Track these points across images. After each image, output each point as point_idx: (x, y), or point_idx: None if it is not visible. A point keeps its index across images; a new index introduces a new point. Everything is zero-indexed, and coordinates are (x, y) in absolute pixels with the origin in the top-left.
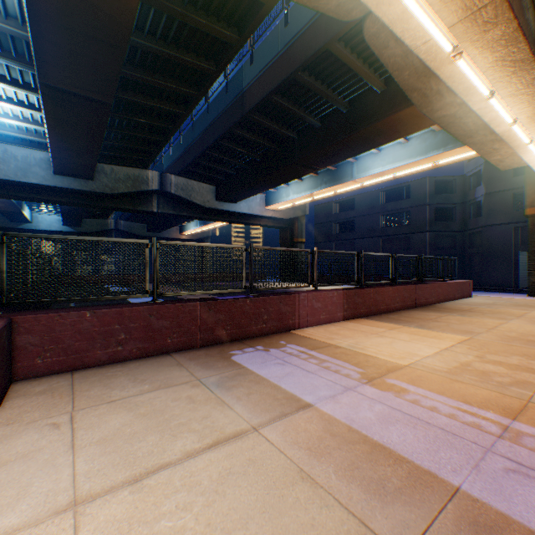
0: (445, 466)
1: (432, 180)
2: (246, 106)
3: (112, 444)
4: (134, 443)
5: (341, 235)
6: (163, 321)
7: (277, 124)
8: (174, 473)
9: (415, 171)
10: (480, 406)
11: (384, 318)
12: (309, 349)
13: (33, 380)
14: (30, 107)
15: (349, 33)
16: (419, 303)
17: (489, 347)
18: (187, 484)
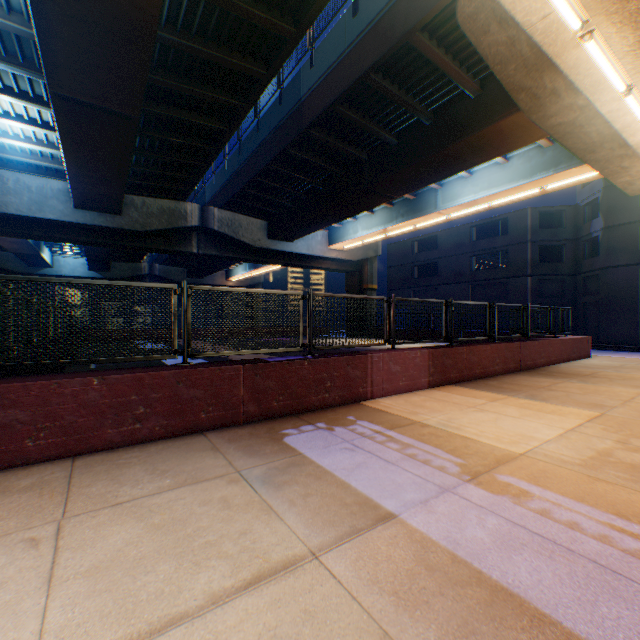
0: (615, 635)
1: (535, 211)
2: (304, 120)
3: (106, 577)
4: (137, 576)
5: (421, 280)
6: (195, 390)
7: (342, 143)
8: (189, 635)
9: (516, 199)
10: None
11: (481, 386)
12: (387, 427)
13: (20, 470)
14: (44, 126)
15: (435, 19)
16: (524, 366)
17: (632, 427)
18: None
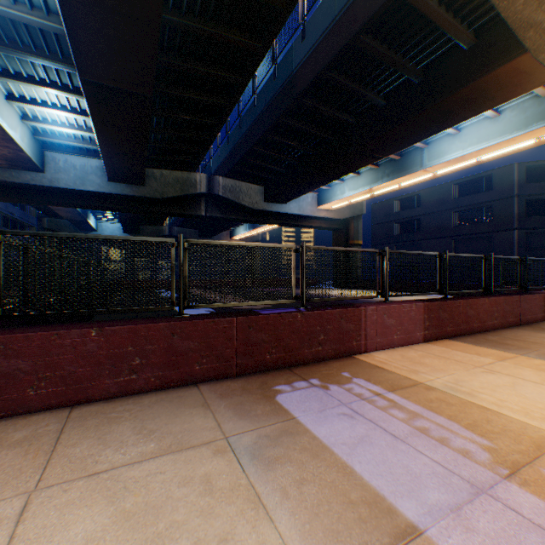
0: None
1: (522, 166)
2: (296, 89)
3: None
4: None
5: (403, 236)
6: (189, 342)
7: (331, 108)
8: None
9: (507, 152)
10: None
11: (481, 341)
12: (386, 388)
13: (20, 418)
14: (82, 113)
15: None
16: (524, 320)
17: None
18: None
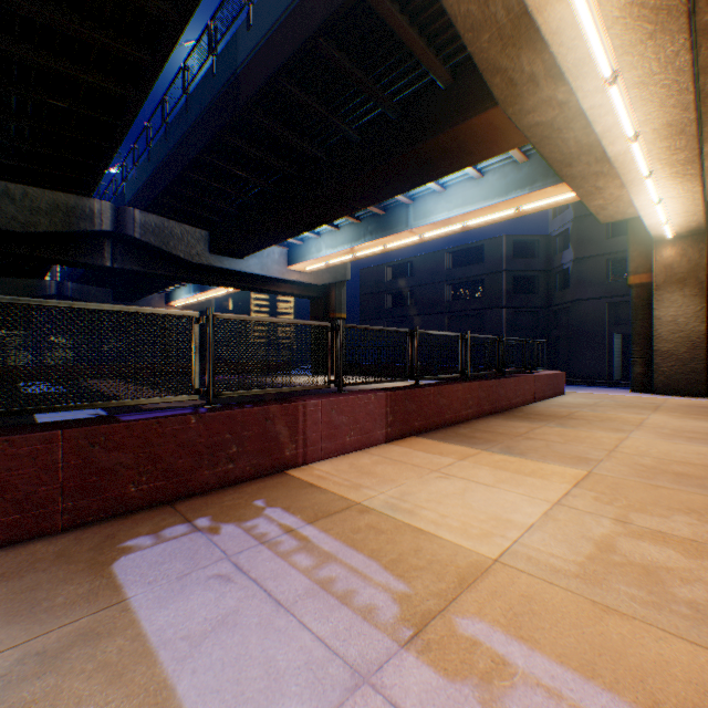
0: None
1: (510, 239)
2: (241, 96)
3: None
4: None
5: (395, 310)
6: None
7: (294, 134)
8: None
9: (491, 220)
10: None
11: (451, 436)
12: (307, 519)
13: None
14: None
15: None
16: (500, 407)
17: (627, 493)
18: None
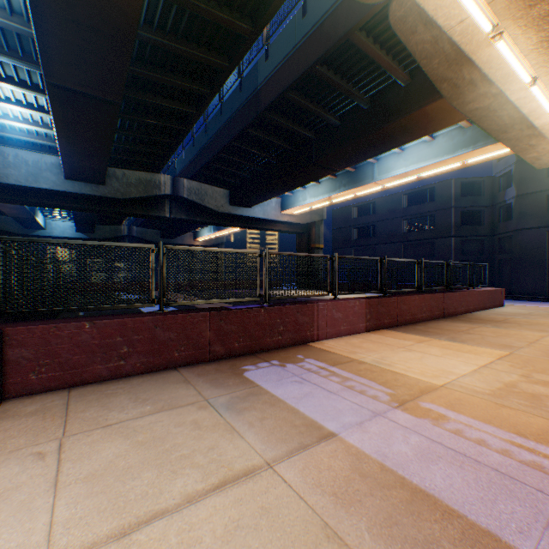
0: (509, 525)
1: (458, 181)
2: (260, 104)
3: (101, 482)
4: (126, 481)
5: (360, 240)
6: (169, 333)
7: (293, 124)
8: (170, 525)
9: (441, 172)
10: (537, 440)
11: (410, 330)
12: (330, 364)
13: (25, 398)
14: (39, 109)
15: (371, 20)
16: (447, 313)
17: (534, 364)
18: (185, 542)
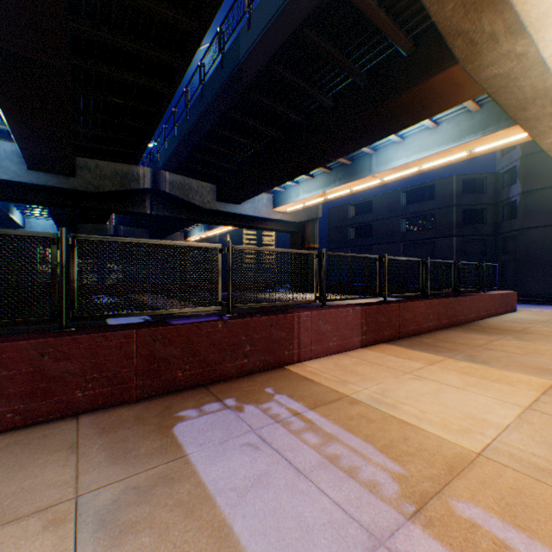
0: None
1: (460, 178)
2: (242, 81)
3: None
4: None
5: (357, 240)
6: (67, 363)
7: (281, 106)
8: None
9: (445, 163)
10: None
11: (416, 344)
12: (308, 405)
13: None
14: None
15: None
16: (456, 321)
17: None
18: None
